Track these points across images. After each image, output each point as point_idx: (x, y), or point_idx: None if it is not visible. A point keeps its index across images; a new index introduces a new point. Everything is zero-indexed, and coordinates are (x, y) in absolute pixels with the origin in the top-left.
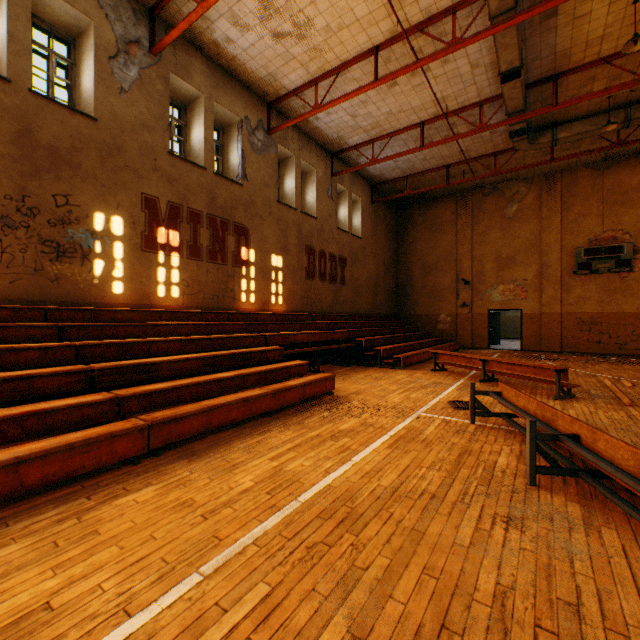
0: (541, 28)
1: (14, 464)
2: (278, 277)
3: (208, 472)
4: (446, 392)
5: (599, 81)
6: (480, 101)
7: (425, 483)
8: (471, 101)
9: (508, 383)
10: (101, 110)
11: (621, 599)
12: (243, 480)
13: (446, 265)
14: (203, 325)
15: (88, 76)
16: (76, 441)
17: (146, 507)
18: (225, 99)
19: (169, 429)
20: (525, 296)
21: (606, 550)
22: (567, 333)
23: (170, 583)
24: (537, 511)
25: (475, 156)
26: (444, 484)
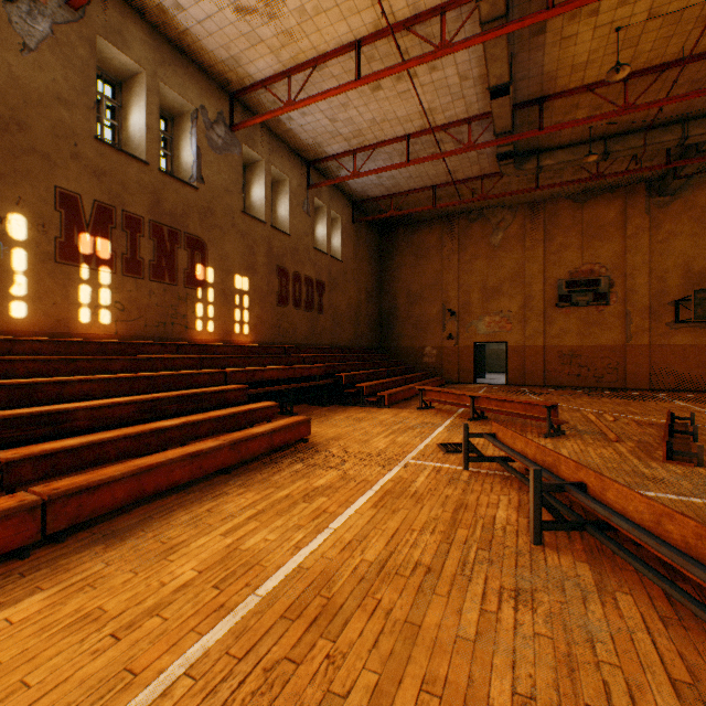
0: (530, 44)
1: None
2: (243, 302)
3: (132, 562)
4: (435, 433)
5: (582, 109)
6: (468, 118)
7: (418, 552)
8: (459, 117)
9: (498, 421)
10: None
11: (655, 694)
12: (182, 570)
13: (432, 294)
14: (143, 359)
15: None
16: None
17: (24, 630)
18: (175, 80)
19: (78, 503)
20: (510, 328)
21: (626, 624)
22: (550, 366)
23: None
24: (546, 578)
25: (462, 178)
26: (440, 551)
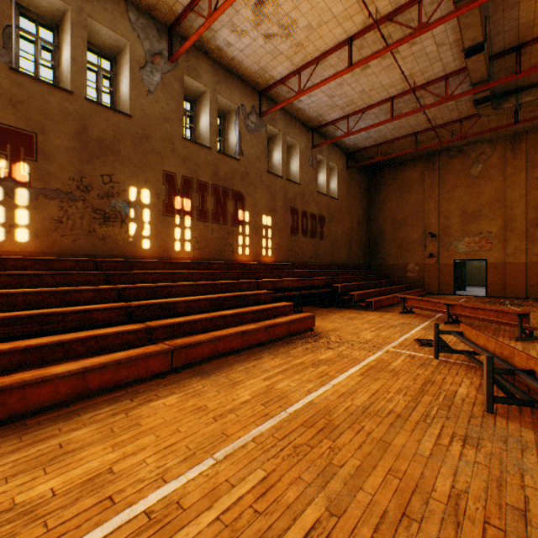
0: (504, 5)
1: (82, 372)
2: (268, 234)
3: (216, 386)
4: (413, 331)
5: None
6: (445, 75)
7: (392, 405)
8: (437, 75)
9: (471, 325)
10: (134, 109)
11: None
12: (243, 394)
13: (414, 220)
14: (209, 273)
15: (125, 83)
16: (122, 358)
17: (172, 409)
18: (226, 91)
19: (186, 353)
20: (490, 247)
21: None
22: (532, 281)
23: (192, 463)
24: (492, 434)
25: (441, 123)
26: (408, 407)
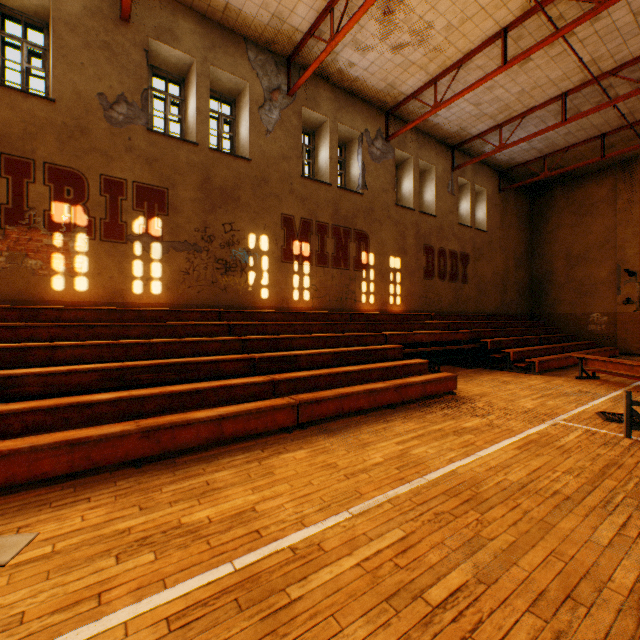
0: None
1: (218, 419)
2: (396, 278)
3: (344, 446)
4: (594, 402)
5: None
6: None
7: (558, 485)
8: (635, 54)
9: None
10: (253, 152)
11: None
12: (374, 456)
13: (600, 254)
14: (330, 324)
15: (244, 127)
16: (252, 409)
17: (302, 463)
18: (347, 118)
19: (311, 408)
20: None
21: None
22: None
23: (328, 514)
24: None
25: None
26: (582, 490)
